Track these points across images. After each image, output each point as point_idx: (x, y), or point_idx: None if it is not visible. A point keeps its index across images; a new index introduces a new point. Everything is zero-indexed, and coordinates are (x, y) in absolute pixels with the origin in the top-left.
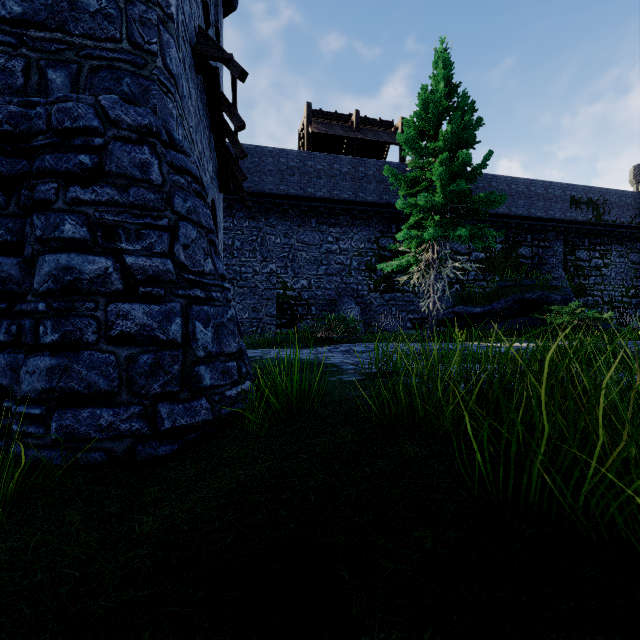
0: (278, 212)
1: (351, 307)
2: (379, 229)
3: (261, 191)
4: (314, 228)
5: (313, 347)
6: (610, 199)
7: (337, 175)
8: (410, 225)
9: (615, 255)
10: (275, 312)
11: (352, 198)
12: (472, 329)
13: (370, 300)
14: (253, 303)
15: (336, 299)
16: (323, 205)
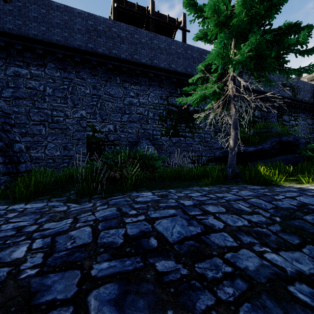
0: (88, 67)
1: (148, 147)
2: (168, 90)
3: (70, 45)
4: (119, 84)
5: (96, 195)
6: (300, 86)
7: (137, 43)
8: (205, 65)
9: (300, 119)
10: (85, 150)
11: (149, 63)
12: (243, 164)
13: (162, 142)
14: (64, 142)
15: (136, 141)
16: (126, 65)
